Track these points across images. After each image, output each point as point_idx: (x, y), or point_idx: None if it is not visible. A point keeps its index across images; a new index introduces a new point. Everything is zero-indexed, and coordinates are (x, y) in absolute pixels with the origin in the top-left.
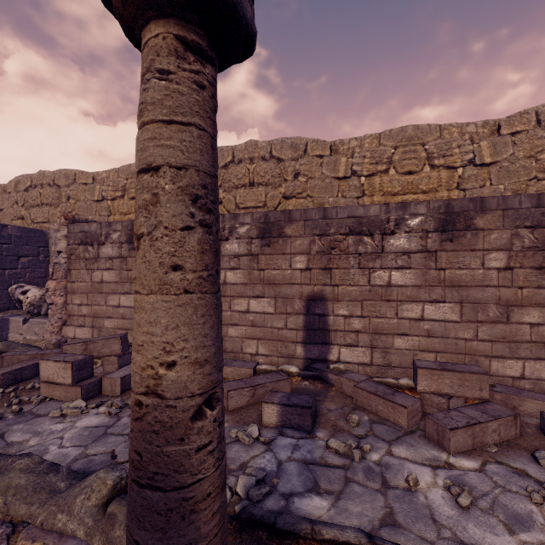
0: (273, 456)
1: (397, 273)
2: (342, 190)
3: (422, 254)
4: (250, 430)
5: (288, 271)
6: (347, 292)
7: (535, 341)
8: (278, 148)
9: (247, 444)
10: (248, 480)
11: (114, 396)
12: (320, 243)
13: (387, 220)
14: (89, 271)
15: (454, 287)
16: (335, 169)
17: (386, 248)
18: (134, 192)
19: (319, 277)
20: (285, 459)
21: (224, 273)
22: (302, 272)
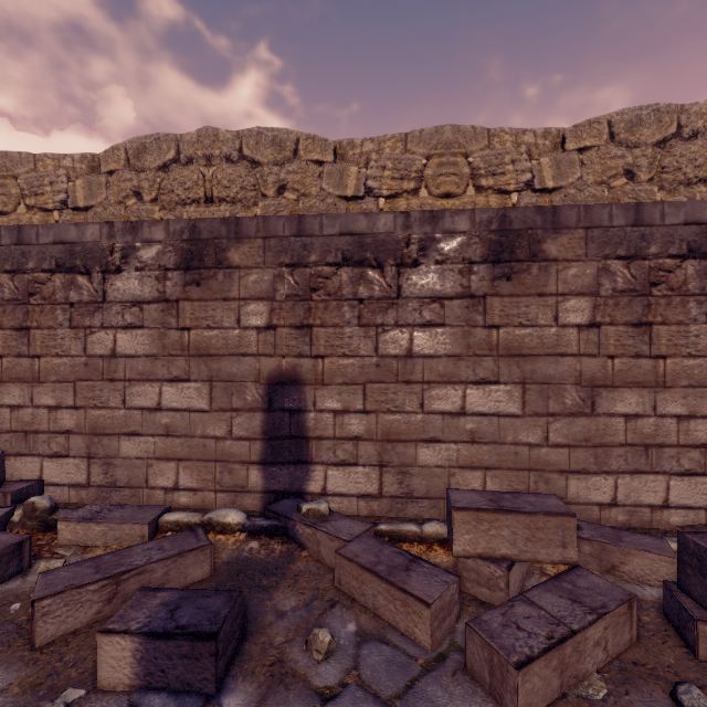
0: None
1: (422, 334)
2: None
3: (463, 300)
4: None
5: (234, 331)
6: (340, 368)
7: (632, 444)
8: (251, 144)
9: None
10: None
11: None
12: (292, 279)
13: (406, 242)
14: None
15: (512, 357)
16: (342, 183)
17: (404, 289)
18: None
19: (291, 341)
20: None
21: (112, 336)
22: (260, 334)
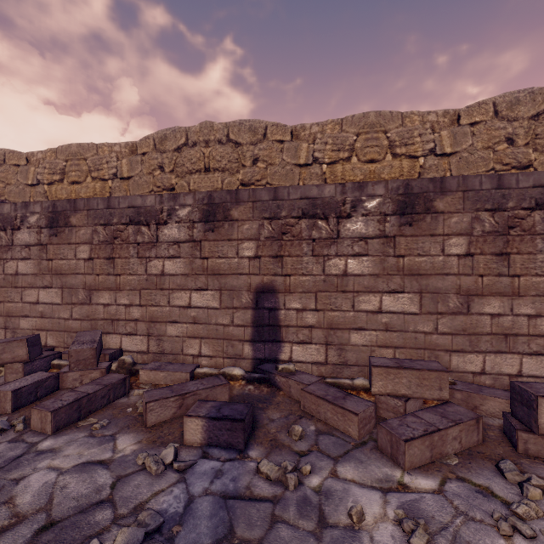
0: (185, 489)
1: (353, 261)
2: (304, 178)
3: (380, 239)
4: (165, 453)
5: (234, 259)
6: (300, 283)
7: (495, 333)
8: (235, 131)
9: (154, 474)
10: (132, 535)
11: (2, 414)
12: (270, 227)
13: (342, 202)
14: (1, 261)
15: (413, 276)
16: (296, 155)
17: (341, 233)
18: (74, 175)
19: (269, 266)
20: (200, 493)
21: (162, 263)
22: (251, 261)
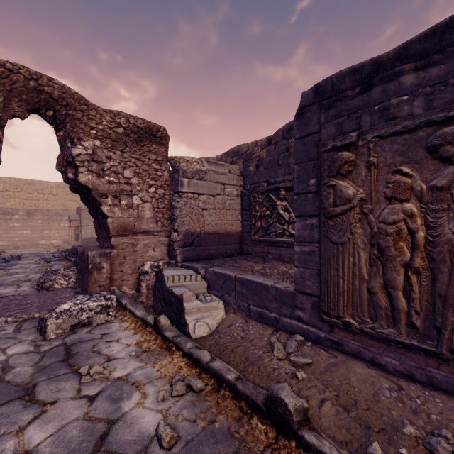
0: None
1: (16, 224)
2: (2, 195)
3: (23, 220)
4: None
5: None
6: (1, 228)
7: (47, 236)
8: None
9: None
10: None
11: None
12: None
13: (13, 212)
14: None
15: (31, 227)
16: None
17: (13, 218)
18: None
19: None
20: None
21: None
22: None
